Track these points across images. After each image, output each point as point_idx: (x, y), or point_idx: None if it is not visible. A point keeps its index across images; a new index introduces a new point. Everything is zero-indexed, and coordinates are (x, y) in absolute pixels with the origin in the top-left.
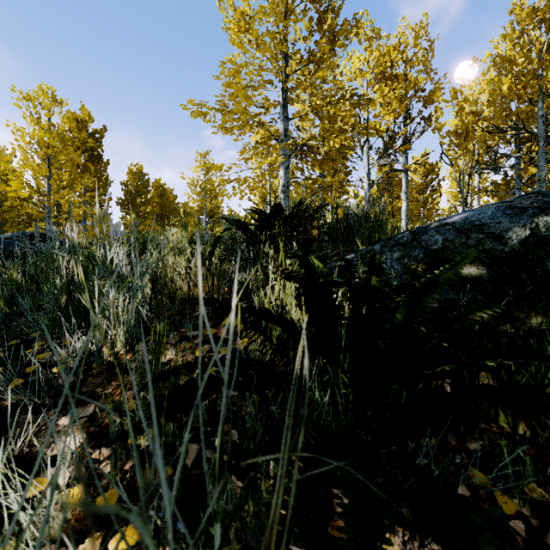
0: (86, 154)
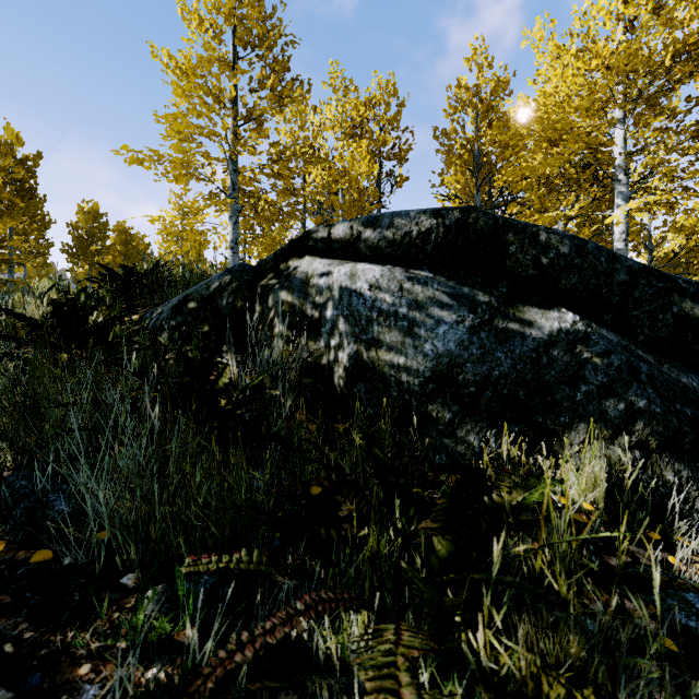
0: (11, 187)
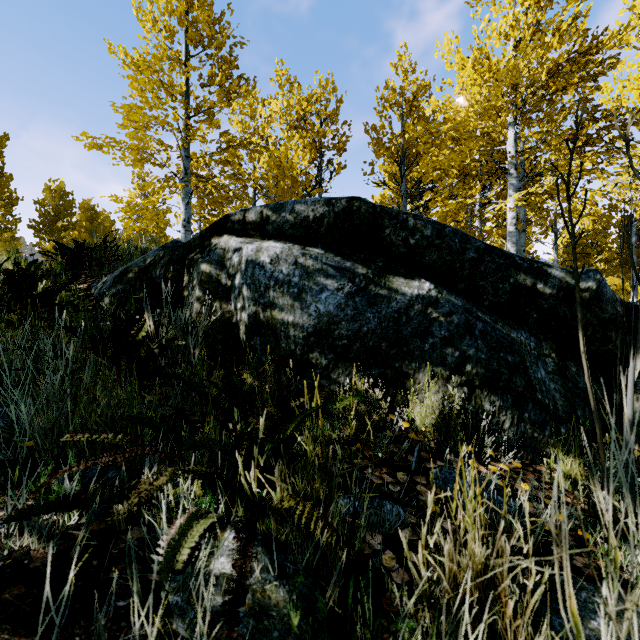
0: None
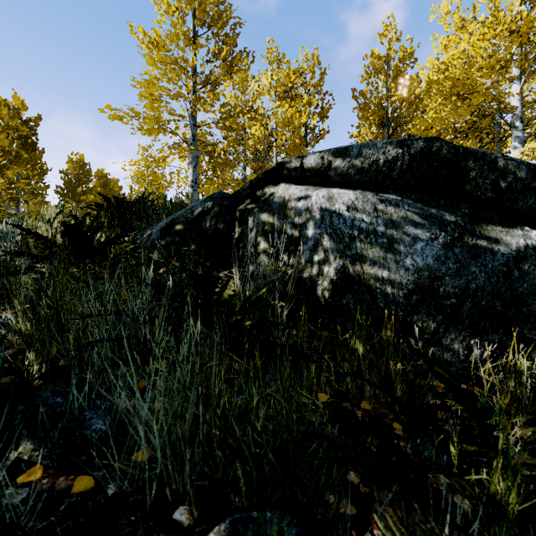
0: (18, 142)
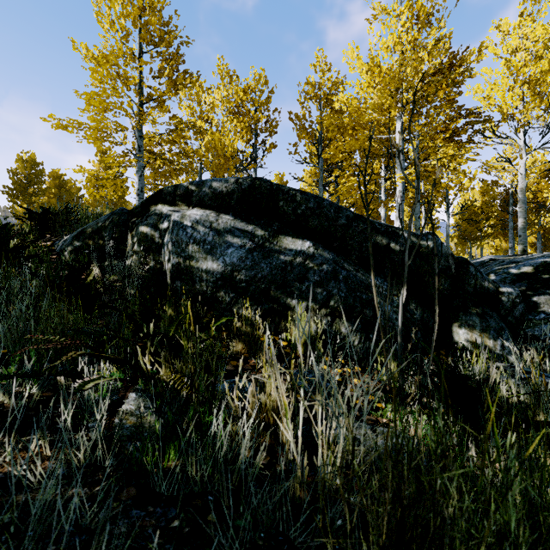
0: None
